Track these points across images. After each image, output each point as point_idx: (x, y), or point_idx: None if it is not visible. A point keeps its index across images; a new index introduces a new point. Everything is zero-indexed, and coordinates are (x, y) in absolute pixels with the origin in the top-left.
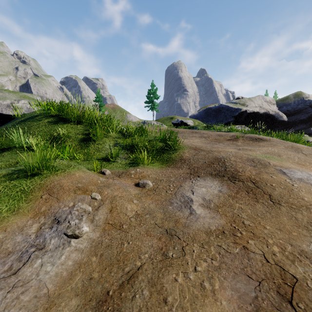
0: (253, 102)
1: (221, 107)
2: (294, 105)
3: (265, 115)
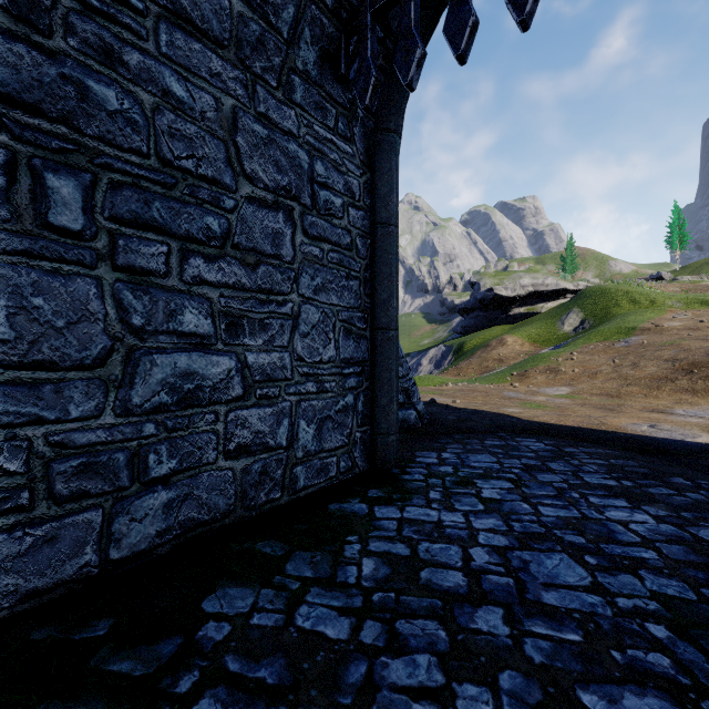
0: None
1: None
2: None
3: None
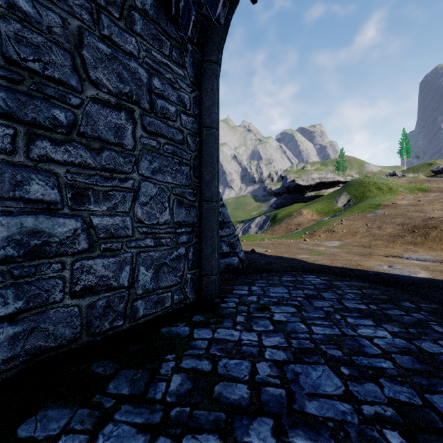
0: None
1: None
2: None
3: None
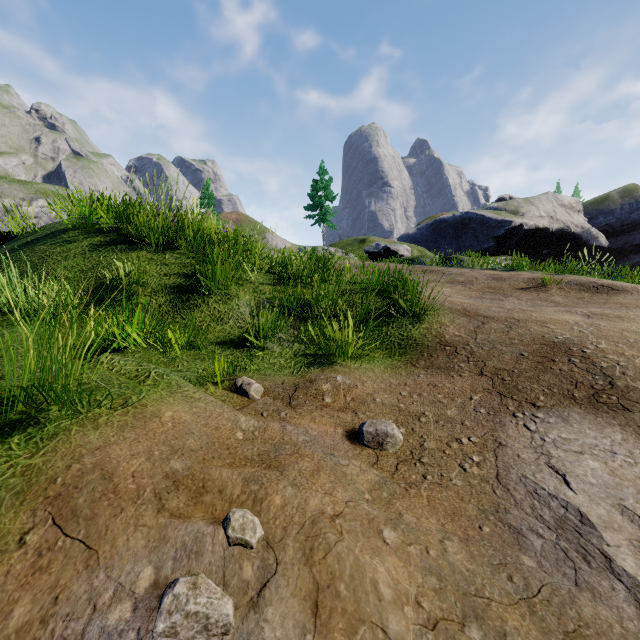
0: (535, 206)
1: (466, 218)
2: (622, 213)
3: (561, 234)
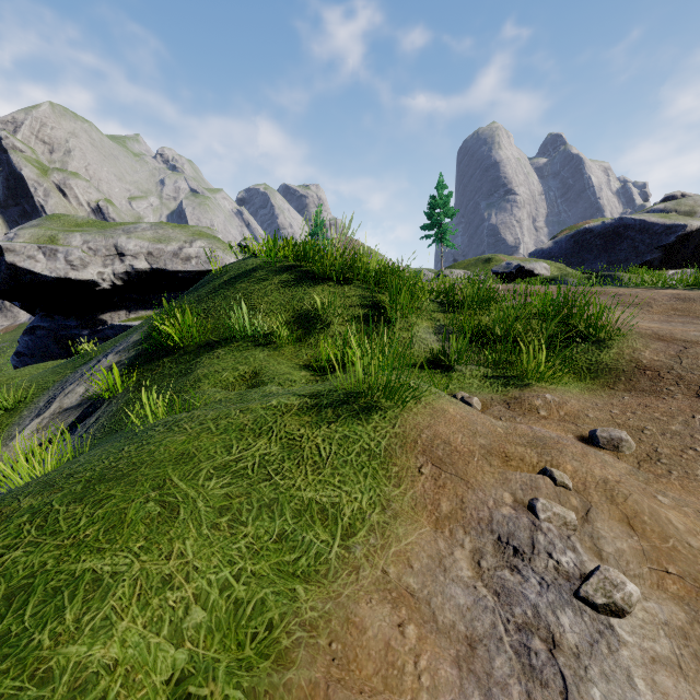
0: None
1: (620, 225)
2: None
3: None
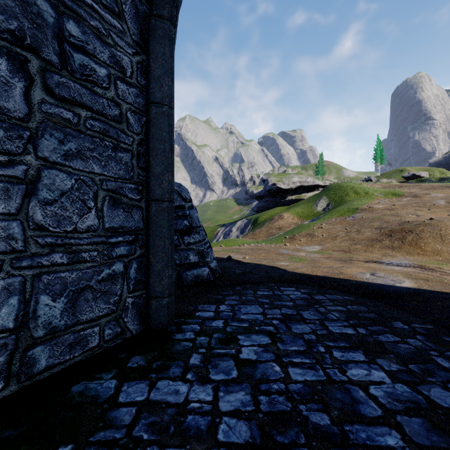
0: None
1: None
2: None
3: None
